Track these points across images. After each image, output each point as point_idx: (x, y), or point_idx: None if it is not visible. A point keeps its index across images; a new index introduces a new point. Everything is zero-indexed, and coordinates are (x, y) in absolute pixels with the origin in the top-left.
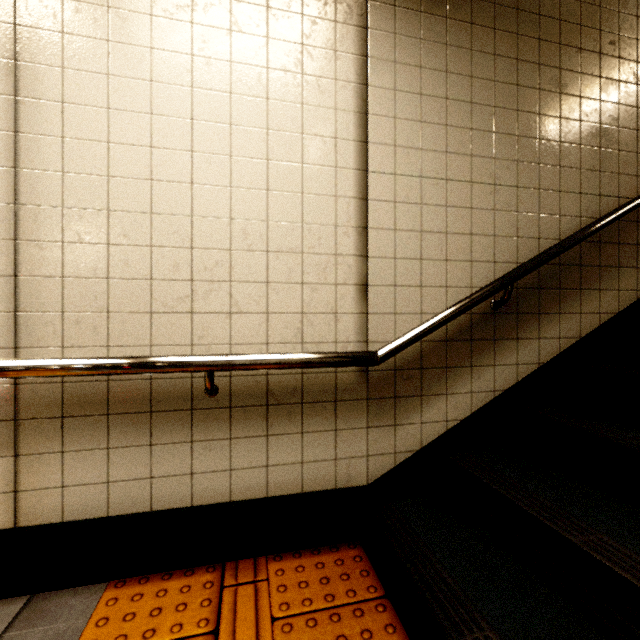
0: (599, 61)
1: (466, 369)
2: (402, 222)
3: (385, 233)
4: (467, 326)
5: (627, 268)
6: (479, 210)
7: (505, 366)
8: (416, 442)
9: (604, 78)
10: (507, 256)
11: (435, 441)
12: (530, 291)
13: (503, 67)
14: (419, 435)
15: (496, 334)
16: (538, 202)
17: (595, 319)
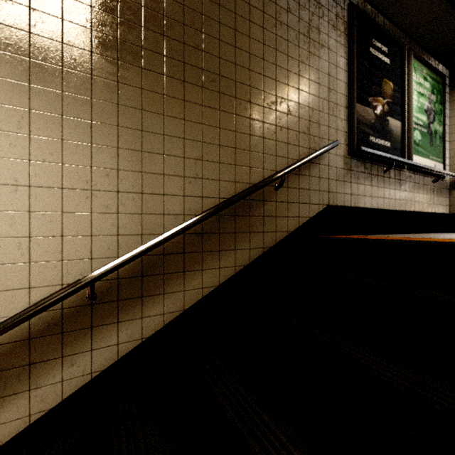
0: (202, 93)
1: (56, 360)
2: None
3: None
4: (57, 321)
5: (227, 251)
6: (73, 213)
7: (104, 348)
8: None
9: (207, 107)
10: (107, 252)
11: (14, 438)
12: (133, 279)
13: (102, 87)
14: None
15: (94, 322)
16: (141, 204)
17: (198, 293)
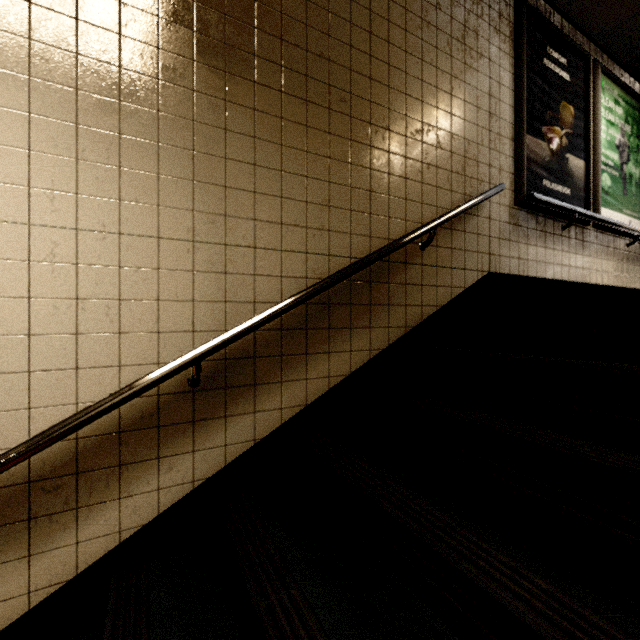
0: (329, 117)
1: (151, 462)
2: (43, 287)
3: (11, 302)
4: (153, 410)
5: (360, 328)
6: (171, 271)
7: (209, 450)
8: (68, 569)
9: (334, 135)
10: (212, 323)
11: (101, 560)
12: (243, 361)
13: (206, 106)
14: (74, 559)
15: (196, 415)
16: (254, 262)
17: (324, 383)
